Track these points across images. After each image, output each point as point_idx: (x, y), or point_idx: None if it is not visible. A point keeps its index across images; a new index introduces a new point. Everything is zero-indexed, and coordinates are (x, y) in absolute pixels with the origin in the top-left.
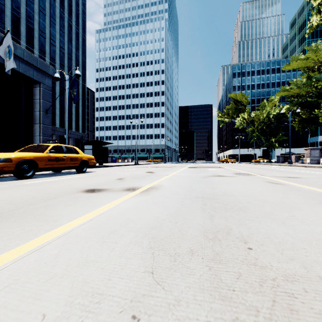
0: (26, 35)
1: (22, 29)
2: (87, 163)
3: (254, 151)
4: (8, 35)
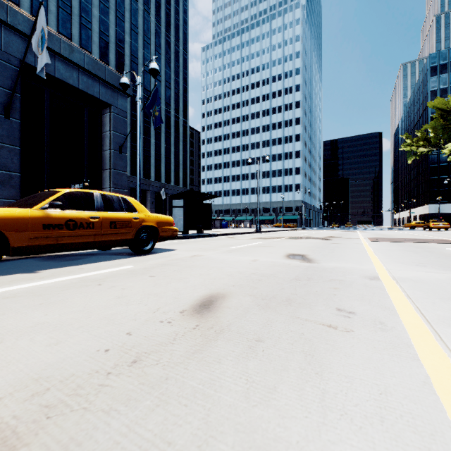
0: (115, 64)
1: (111, 57)
2: (156, 232)
3: None
4: (40, 12)
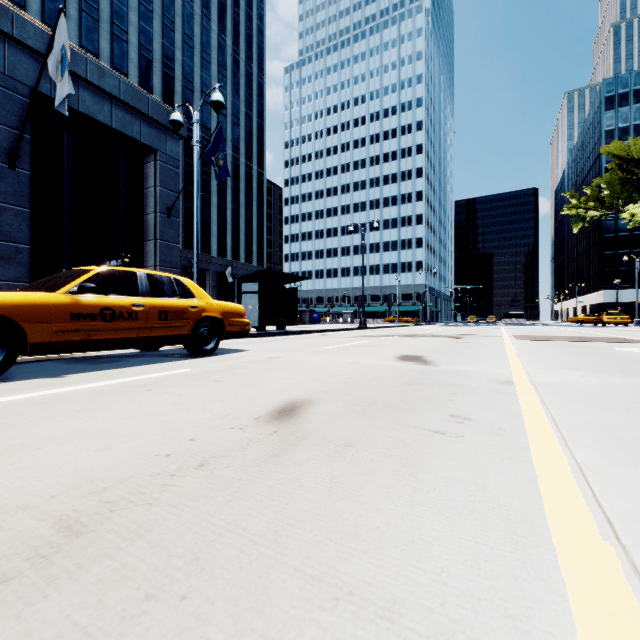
0: (162, 92)
1: (156, 81)
2: (220, 325)
3: None
4: (60, 22)
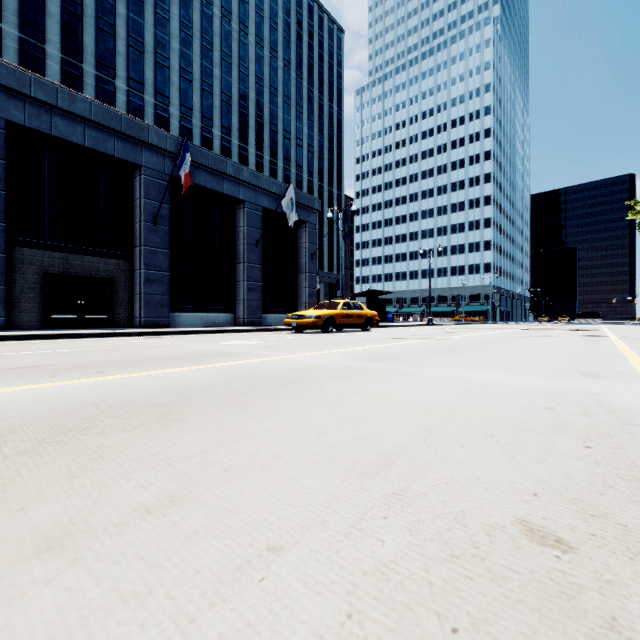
0: (269, 145)
1: (266, 138)
2: (370, 320)
3: None
4: (290, 188)
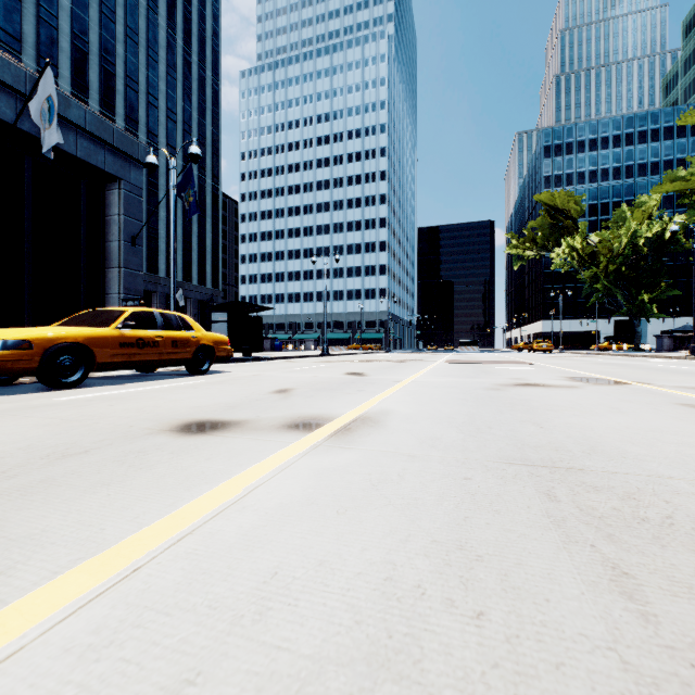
0: (100, 89)
1: (93, 77)
2: (211, 351)
3: (596, 325)
4: (47, 74)
